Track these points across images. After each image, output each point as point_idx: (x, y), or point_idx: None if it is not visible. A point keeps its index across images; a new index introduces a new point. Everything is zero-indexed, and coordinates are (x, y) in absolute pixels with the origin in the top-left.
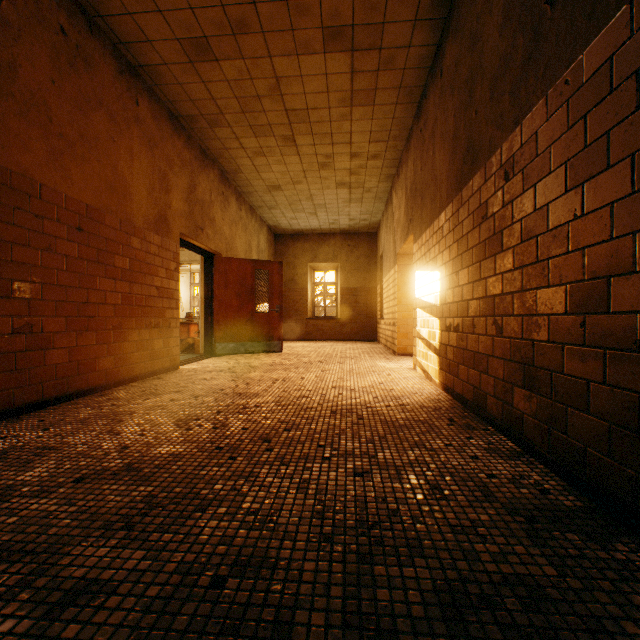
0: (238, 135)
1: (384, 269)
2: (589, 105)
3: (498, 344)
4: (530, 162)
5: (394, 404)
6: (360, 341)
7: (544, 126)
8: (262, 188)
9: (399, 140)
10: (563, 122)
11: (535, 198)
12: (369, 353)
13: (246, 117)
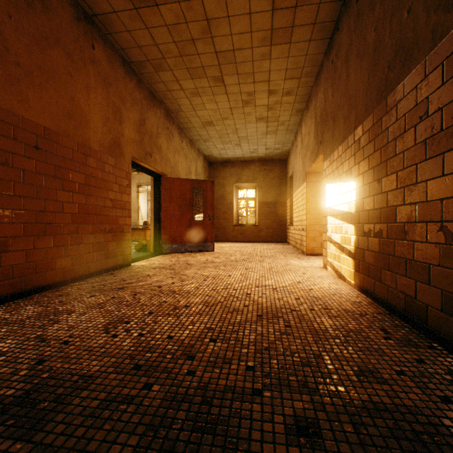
0: (178, 78)
1: (293, 186)
2: None
3: (449, 253)
4: None
5: (317, 307)
6: (274, 242)
7: None
8: (198, 124)
9: (310, 76)
10: None
11: None
12: (282, 253)
13: (183, 60)
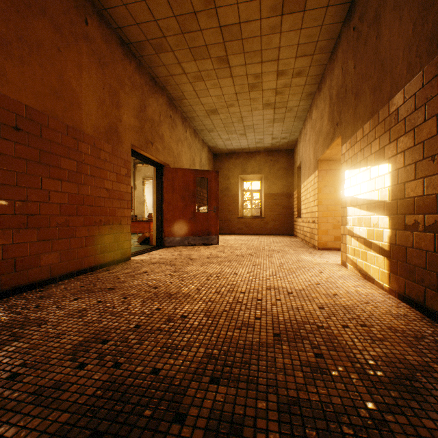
0: (180, 60)
1: (302, 176)
2: None
3: None
4: None
5: (351, 322)
6: (280, 235)
7: None
8: (202, 113)
9: (324, 52)
10: None
11: None
12: (291, 246)
13: (185, 39)
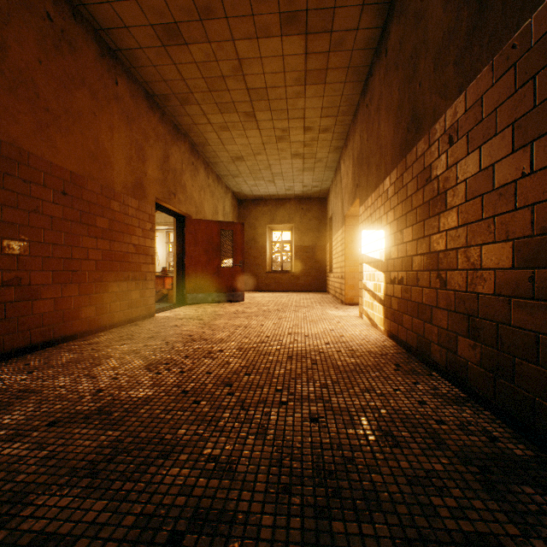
0: (206, 112)
1: (333, 229)
2: (539, 66)
3: (442, 296)
4: (475, 126)
5: (344, 350)
6: (312, 292)
7: (490, 90)
8: (227, 159)
9: (347, 115)
10: (510, 85)
11: (480, 159)
12: (320, 302)
13: (212, 95)
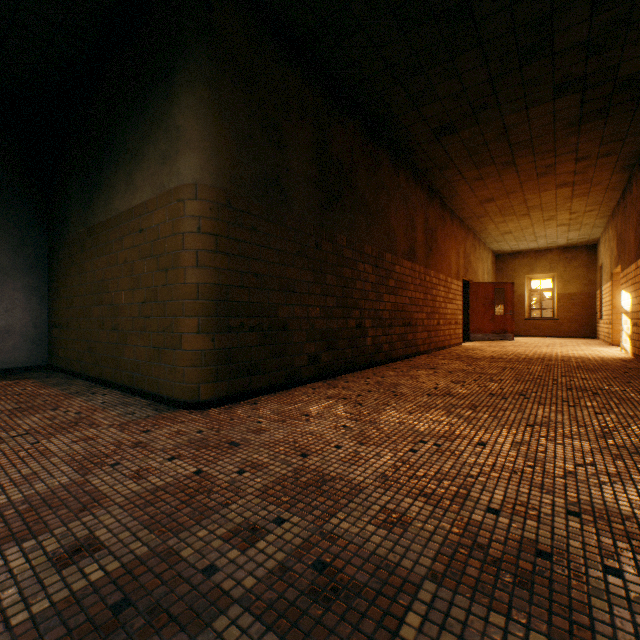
0: (492, 218)
1: (602, 279)
2: None
3: None
4: None
5: (596, 357)
6: (577, 338)
7: None
8: (496, 234)
9: (610, 202)
10: None
11: None
12: (586, 344)
13: (500, 212)
